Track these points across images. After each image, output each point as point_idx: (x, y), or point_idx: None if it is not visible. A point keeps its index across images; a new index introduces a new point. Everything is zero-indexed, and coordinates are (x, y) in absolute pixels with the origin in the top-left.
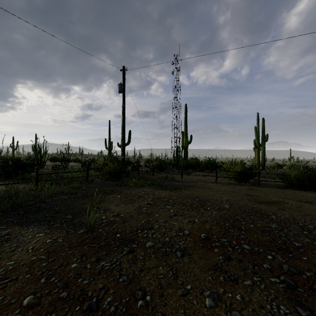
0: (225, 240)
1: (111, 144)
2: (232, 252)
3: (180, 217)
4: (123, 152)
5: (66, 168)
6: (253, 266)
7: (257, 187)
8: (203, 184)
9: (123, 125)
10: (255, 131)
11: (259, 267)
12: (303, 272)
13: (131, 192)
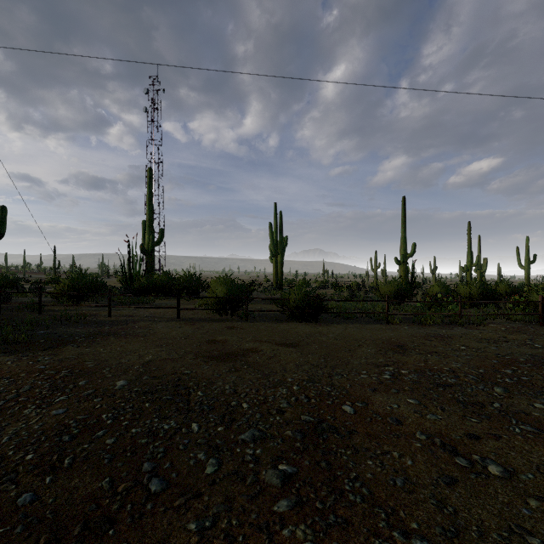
0: None
1: None
2: None
3: None
4: None
5: None
6: None
7: (244, 323)
8: (144, 326)
9: None
10: (270, 230)
11: None
12: None
13: None
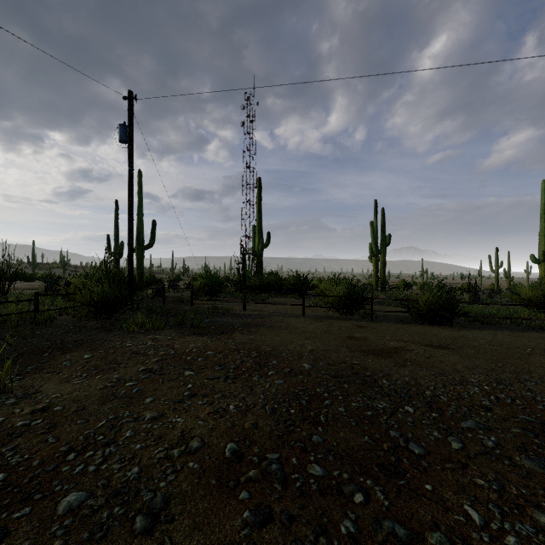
0: (276, 457)
1: (120, 246)
2: (281, 492)
3: (200, 401)
4: (128, 260)
5: (7, 293)
6: (315, 536)
7: (369, 323)
8: (279, 320)
9: (129, 208)
10: (371, 229)
11: (330, 537)
12: (422, 535)
13: (124, 343)
